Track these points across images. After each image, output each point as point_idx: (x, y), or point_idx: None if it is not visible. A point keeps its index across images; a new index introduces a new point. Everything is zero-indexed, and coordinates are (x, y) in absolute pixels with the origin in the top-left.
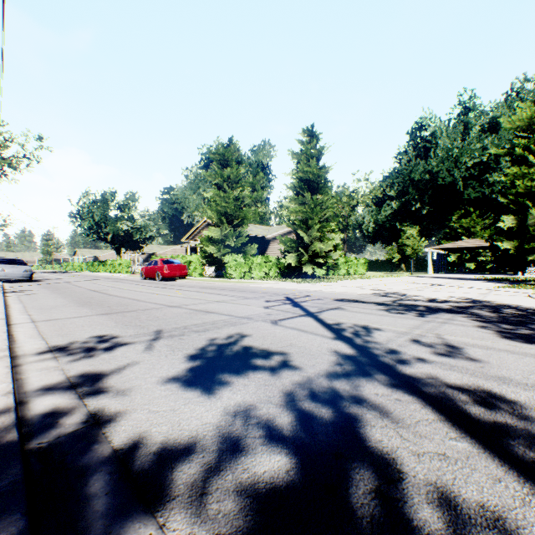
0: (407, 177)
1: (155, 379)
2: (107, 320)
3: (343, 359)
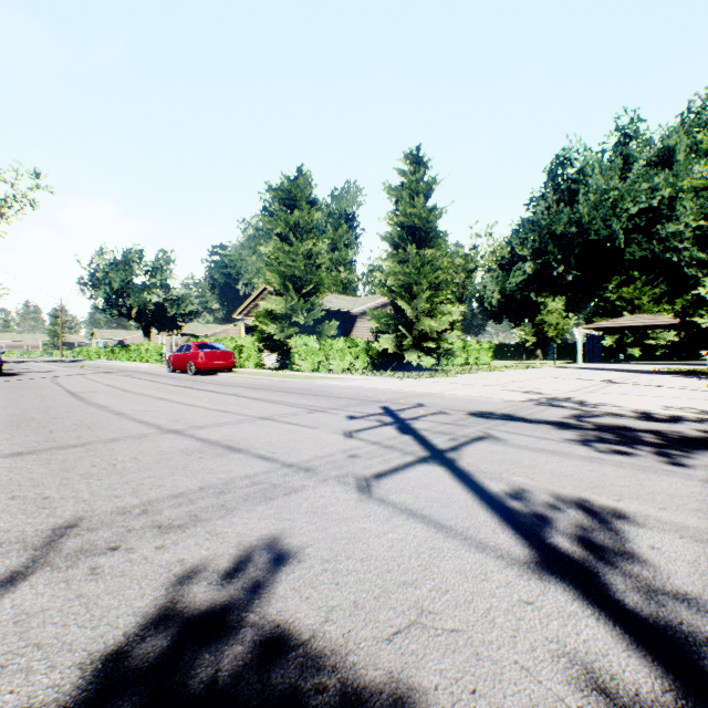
0: (546, 230)
1: None
2: None
3: None
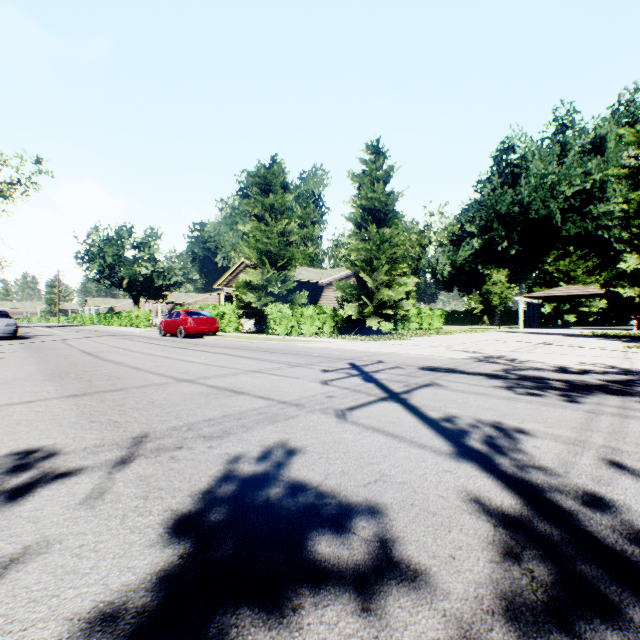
0: (491, 210)
1: (48, 635)
2: (68, 409)
3: (510, 533)
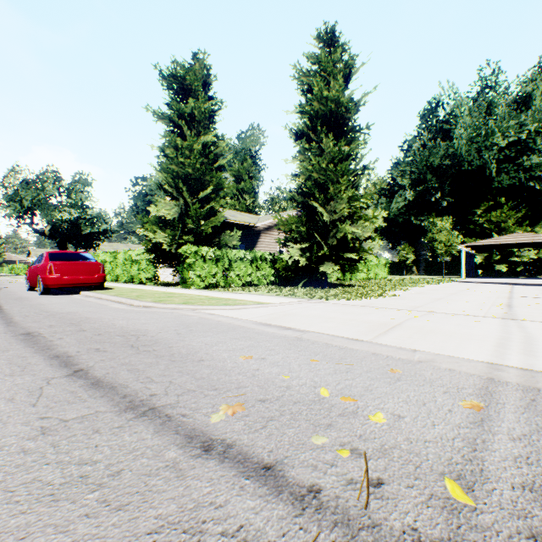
0: (423, 162)
1: None
2: None
3: None
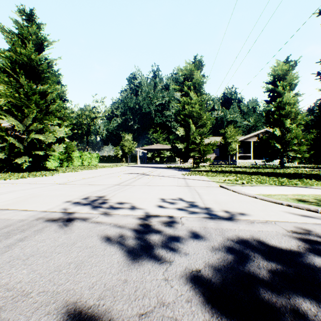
0: (127, 104)
1: None
2: None
3: None
